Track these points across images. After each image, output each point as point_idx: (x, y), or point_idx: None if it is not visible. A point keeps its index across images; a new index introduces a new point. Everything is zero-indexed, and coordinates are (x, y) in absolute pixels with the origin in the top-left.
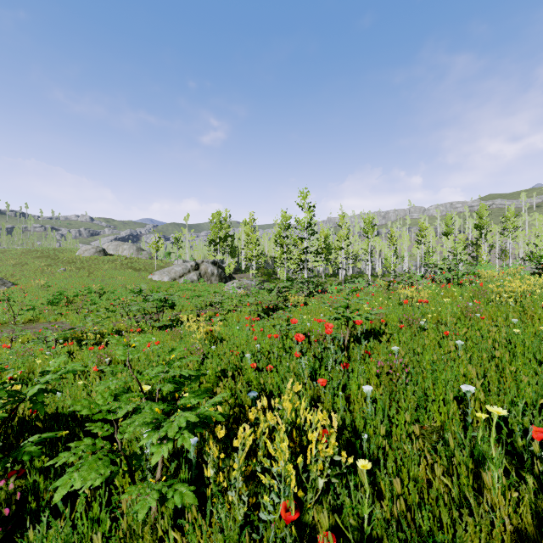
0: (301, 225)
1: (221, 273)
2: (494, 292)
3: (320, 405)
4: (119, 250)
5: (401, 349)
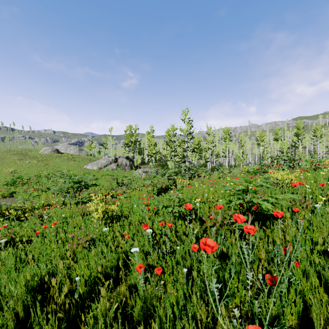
0: (184, 132)
1: (132, 164)
2: None
3: None
4: (67, 150)
5: None
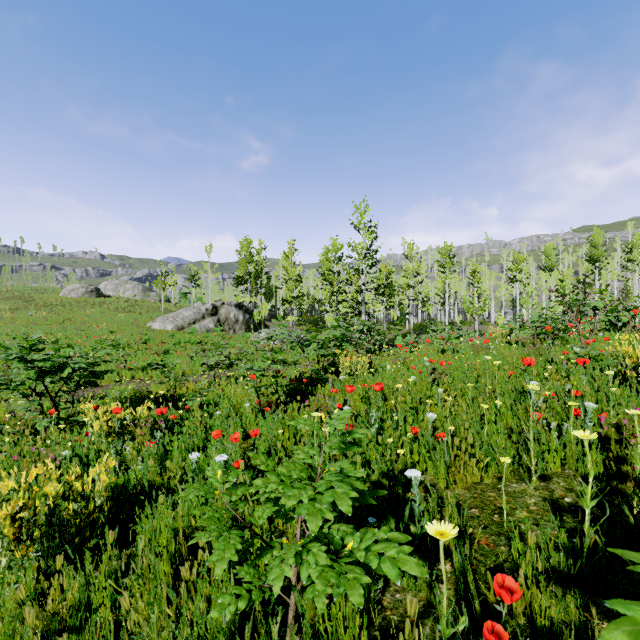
0: (358, 252)
1: (249, 320)
2: None
3: None
4: (119, 291)
5: None
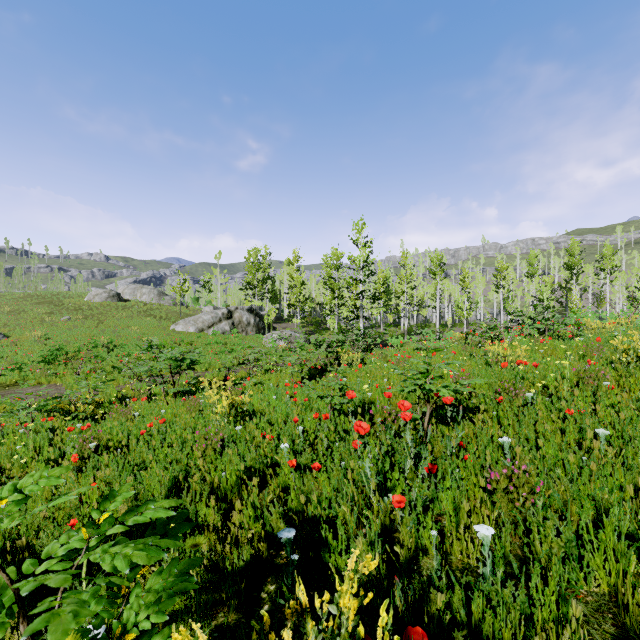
0: (356, 264)
1: (259, 322)
2: (618, 350)
3: (398, 549)
4: (137, 295)
5: (513, 442)
